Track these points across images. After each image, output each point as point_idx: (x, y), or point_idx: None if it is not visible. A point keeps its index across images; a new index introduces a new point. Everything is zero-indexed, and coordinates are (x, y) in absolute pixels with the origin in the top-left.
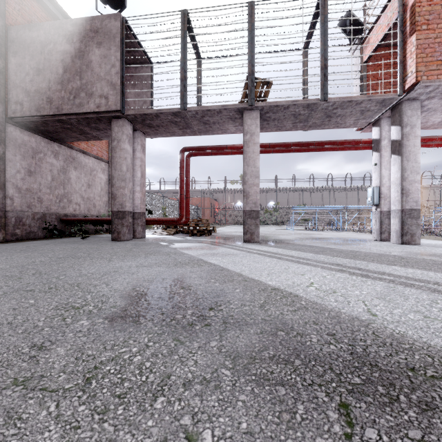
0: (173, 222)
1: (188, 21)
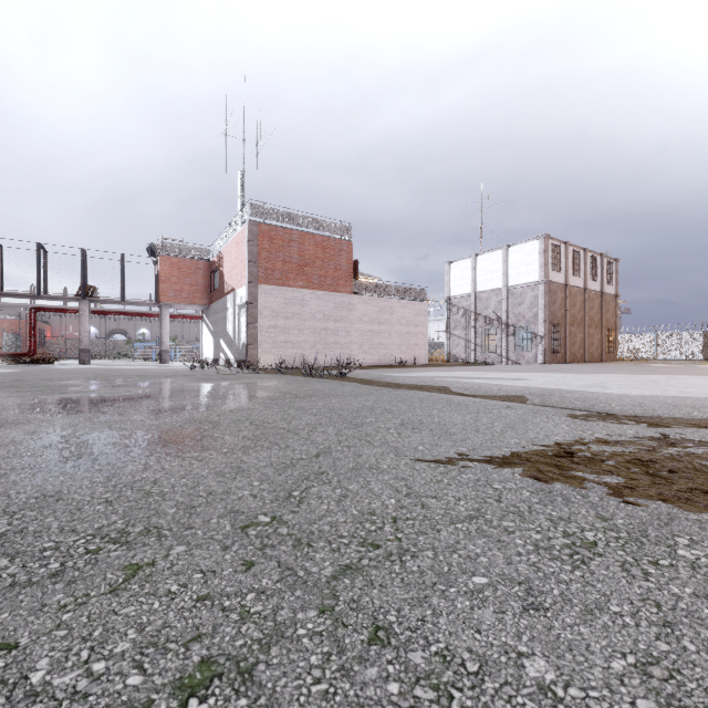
0: (22, 355)
1: (41, 245)
